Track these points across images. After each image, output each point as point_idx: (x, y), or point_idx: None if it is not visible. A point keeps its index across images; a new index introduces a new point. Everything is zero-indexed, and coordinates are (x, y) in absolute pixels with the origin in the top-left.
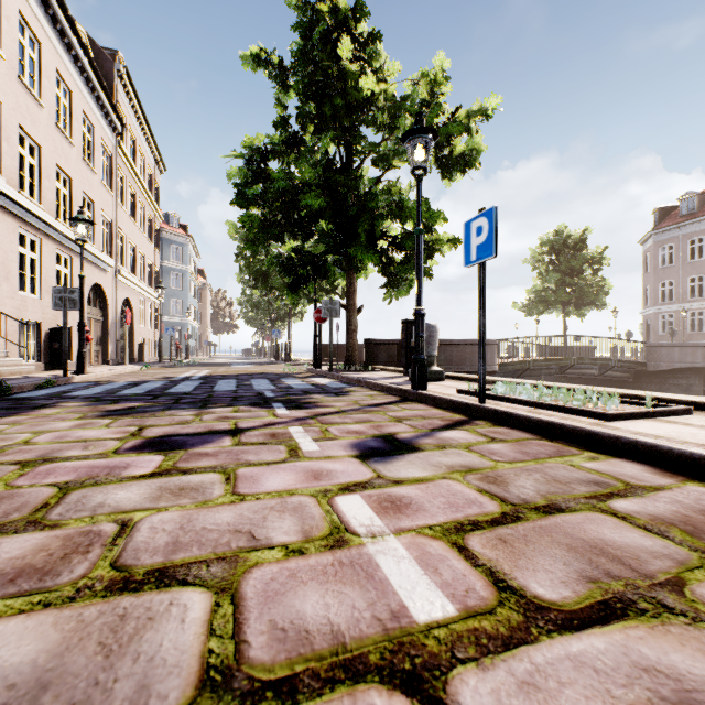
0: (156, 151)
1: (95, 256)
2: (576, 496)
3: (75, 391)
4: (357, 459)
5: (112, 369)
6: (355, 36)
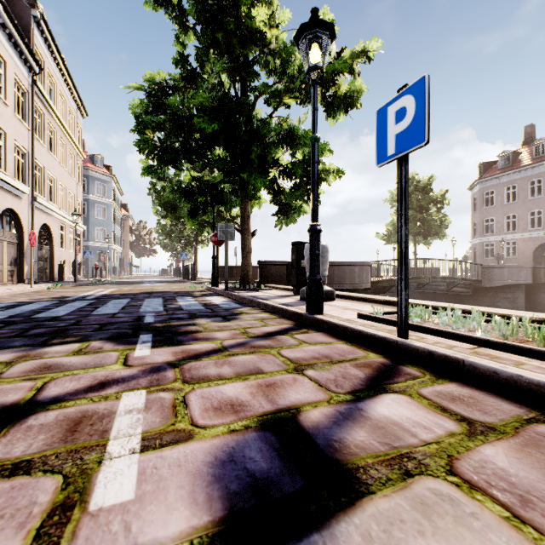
0: (78, 97)
1: (6, 182)
2: None
3: None
4: None
5: (16, 288)
6: None
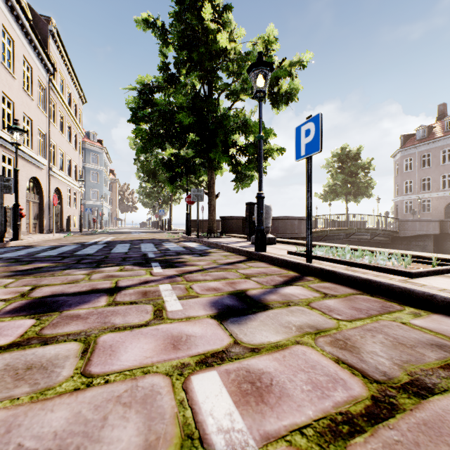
0: (80, 88)
1: (32, 157)
2: (432, 365)
3: (3, 254)
4: (215, 320)
5: (43, 236)
6: (214, 6)
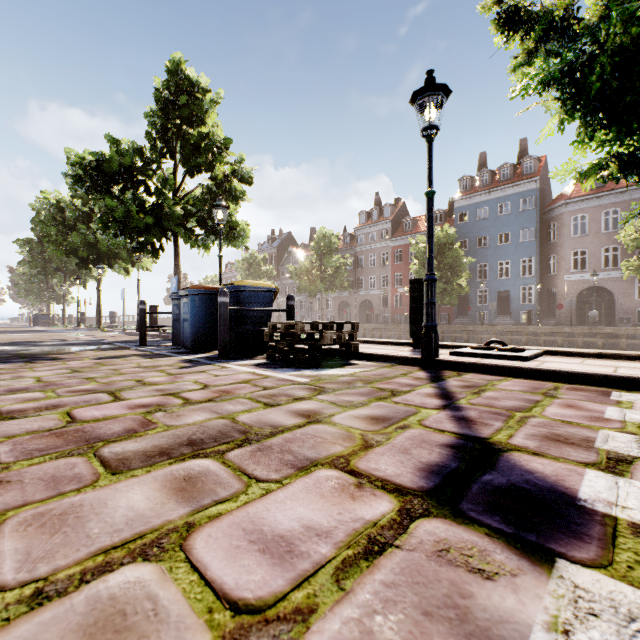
0: None
1: None
2: None
3: None
4: None
5: None
6: None
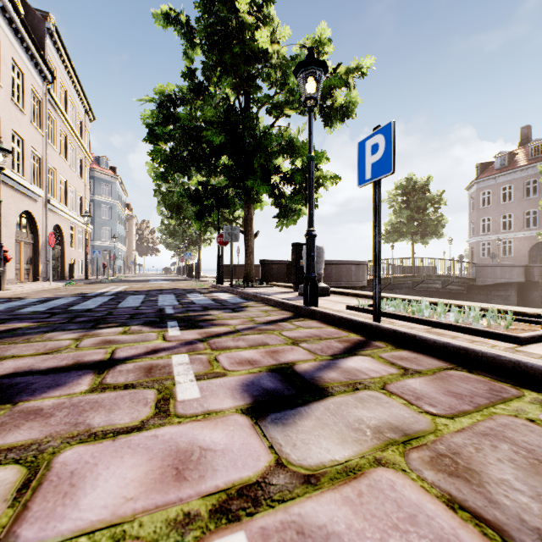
0: (86, 102)
1: (24, 186)
2: None
3: None
4: (247, 418)
5: (36, 286)
6: None
